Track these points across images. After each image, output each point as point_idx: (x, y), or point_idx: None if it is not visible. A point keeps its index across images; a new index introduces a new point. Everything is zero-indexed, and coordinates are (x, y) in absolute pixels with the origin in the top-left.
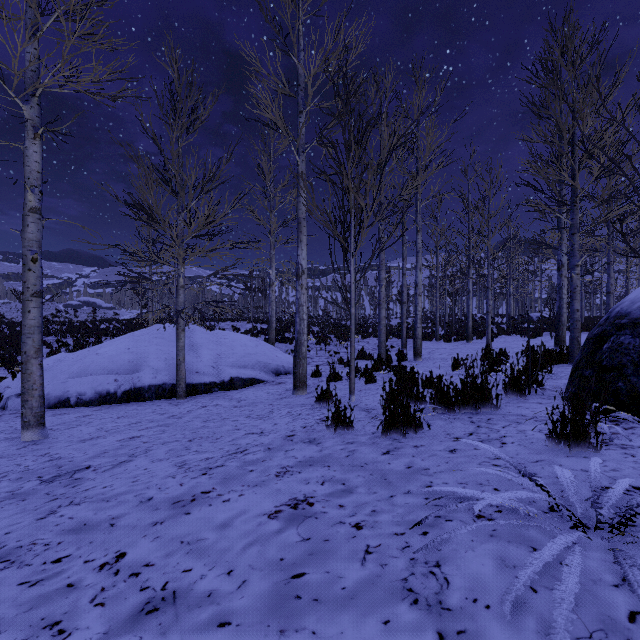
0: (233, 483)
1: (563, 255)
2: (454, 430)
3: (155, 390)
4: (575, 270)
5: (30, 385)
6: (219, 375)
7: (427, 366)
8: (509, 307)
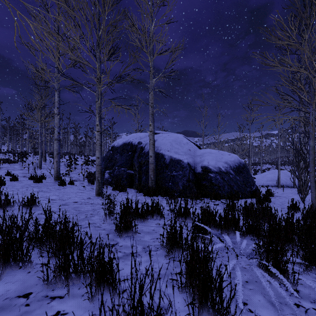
0: None
1: None
2: None
3: (287, 185)
4: None
5: (279, 182)
6: None
7: None
8: None
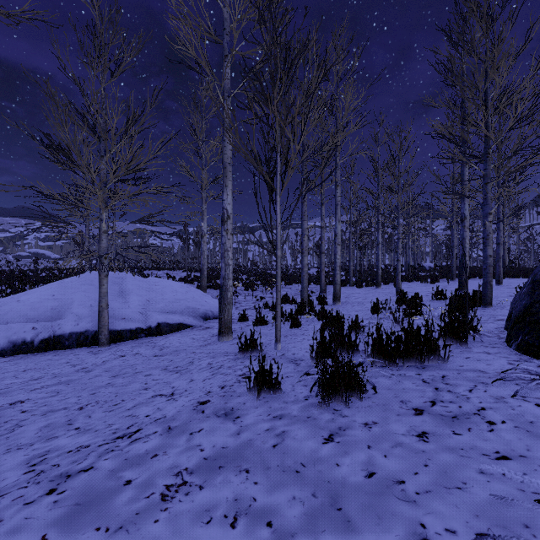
0: (84, 520)
1: (466, 208)
2: (408, 395)
3: (76, 338)
4: (488, 218)
5: None
6: (146, 321)
7: (347, 310)
8: (408, 258)
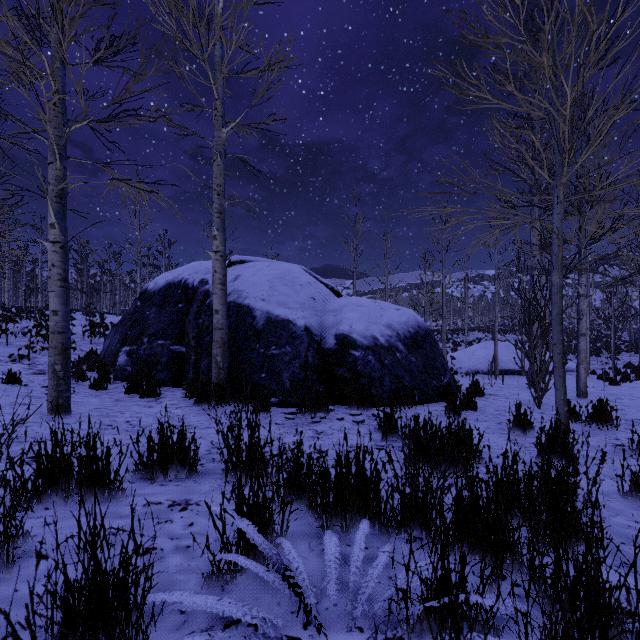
0: None
1: None
2: None
3: (510, 371)
4: None
5: (497, 364)
6: None
7: None
8: None
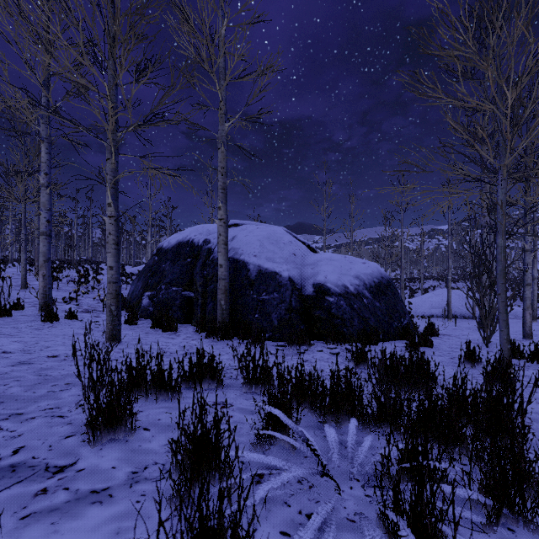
0: None
1: None
2: None
3: (462, 315)
4: None
5: (450, 309)
6: None
7: None
8: None
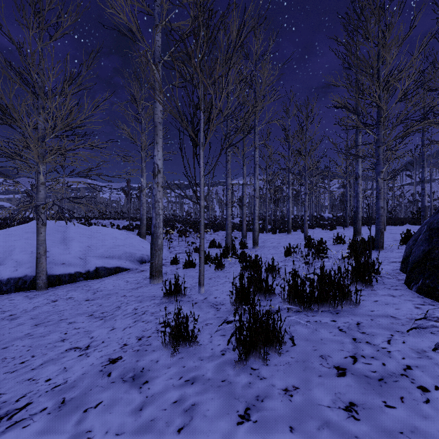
0: None
1: (359, 169)
2: (327, 347)
3: (14, 283)
4: (380, 175)
5: None
6: (85, 265)
7: (264, 253)
8: (312, 210)
